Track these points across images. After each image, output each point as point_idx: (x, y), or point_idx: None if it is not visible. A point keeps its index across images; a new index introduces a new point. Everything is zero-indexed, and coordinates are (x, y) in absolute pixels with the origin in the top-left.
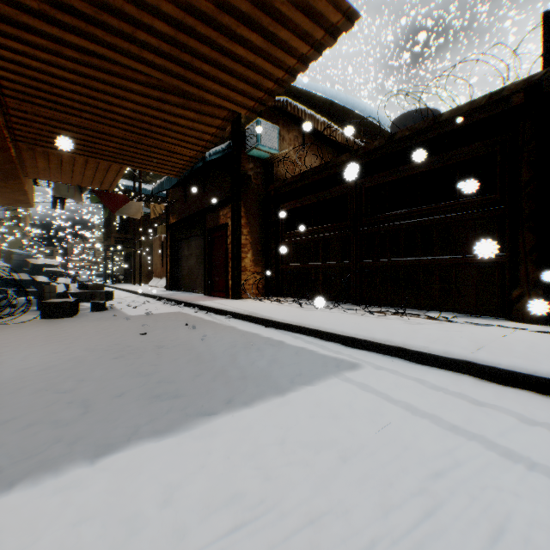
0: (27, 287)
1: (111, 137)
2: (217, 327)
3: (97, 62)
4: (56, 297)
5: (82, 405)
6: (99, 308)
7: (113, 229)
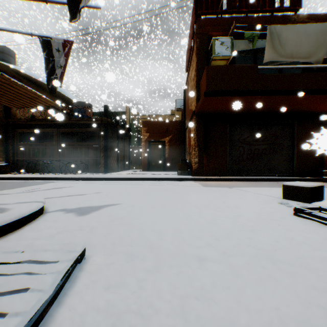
0: None
1: None
2: None
3: None
4: None
5: None
6: None
7: None
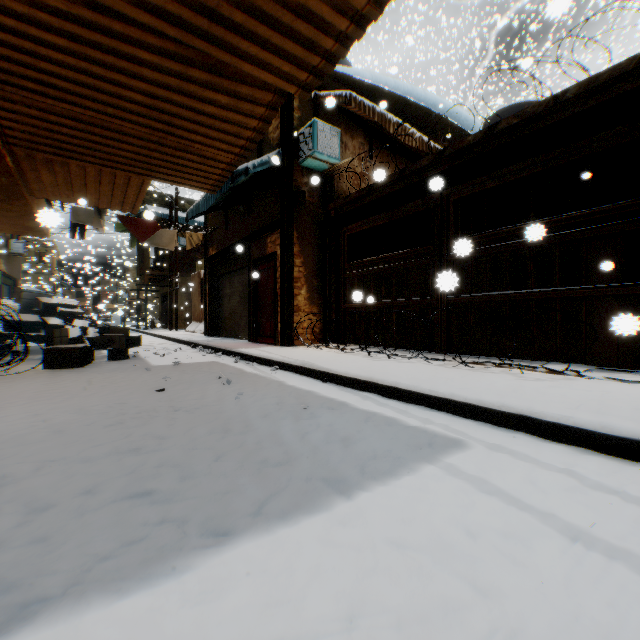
0: (36, 331)
1: (124, 136)
2: (259, 382)
3: (90, 16)
4: (68, 343)
5: (24, 508)
6: (118, 357)
7: (146, 264)
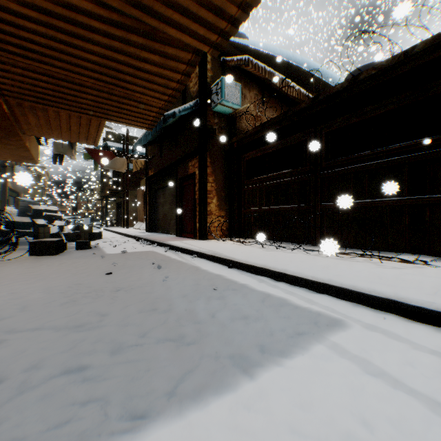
0: (27, 228)
1: (85, 88)
2: (182, 267)
3: None
4: (49, 237)
5: None
6: (83, 247)
7: (106, 182)
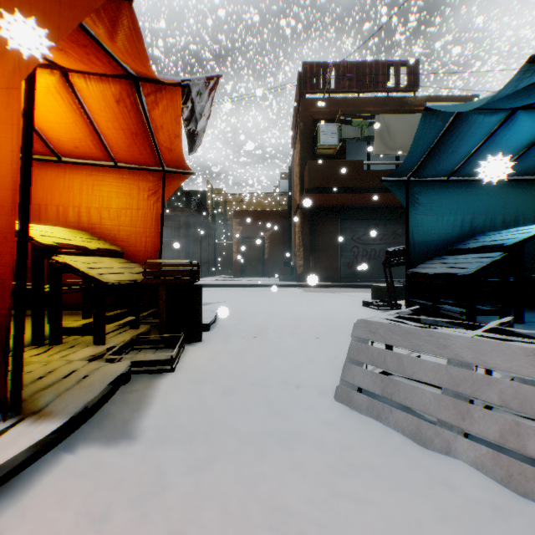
0: None
1: None
2: None
3: None
4: None
5: None
6: None
7: None
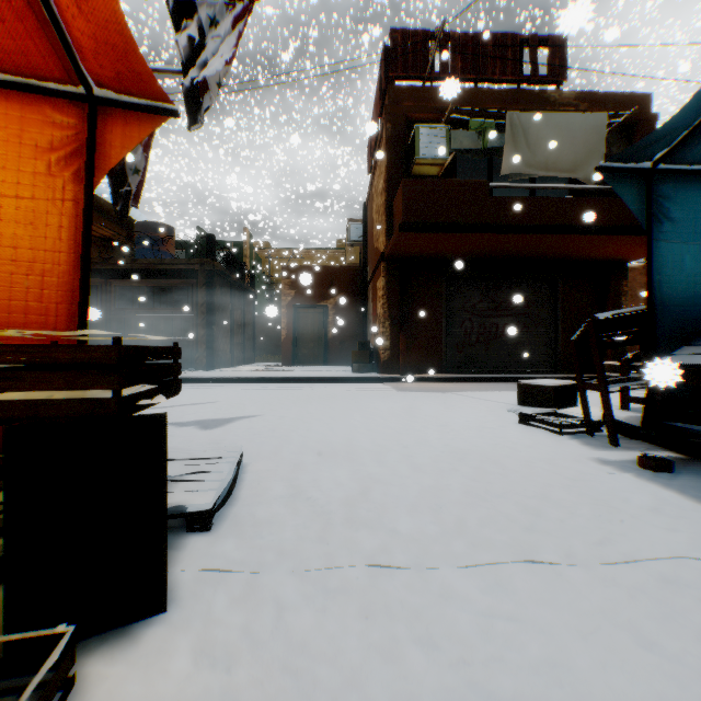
0: None
1: None
2: None
3: None
4: None
5: None
6: None
7: None
